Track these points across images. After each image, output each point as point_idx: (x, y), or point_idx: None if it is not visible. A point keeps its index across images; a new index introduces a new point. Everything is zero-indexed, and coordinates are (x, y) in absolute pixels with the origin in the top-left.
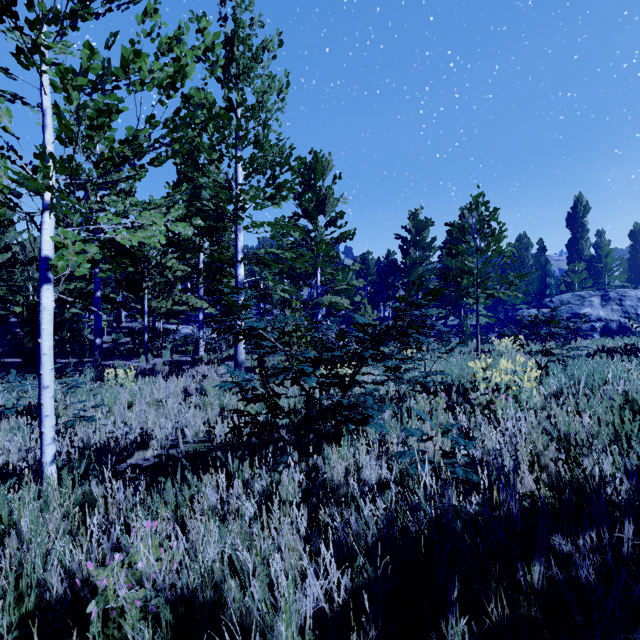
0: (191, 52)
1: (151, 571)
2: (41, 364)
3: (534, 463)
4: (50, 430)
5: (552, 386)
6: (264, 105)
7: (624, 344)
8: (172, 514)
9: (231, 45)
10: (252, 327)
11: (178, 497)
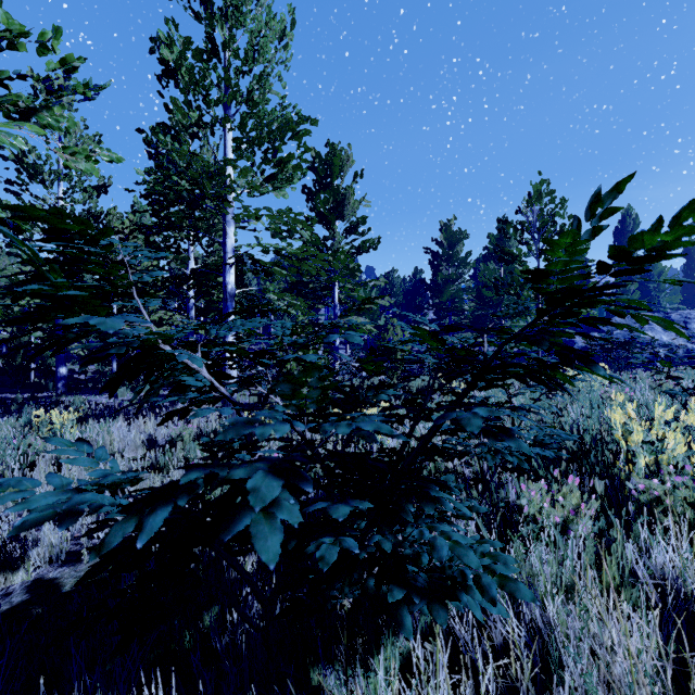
0: None
1: None
2: None
3: None
4: None
5: None
6: (260, 52)
7: None
8: None
9: None
10: (111, 334)
11: None
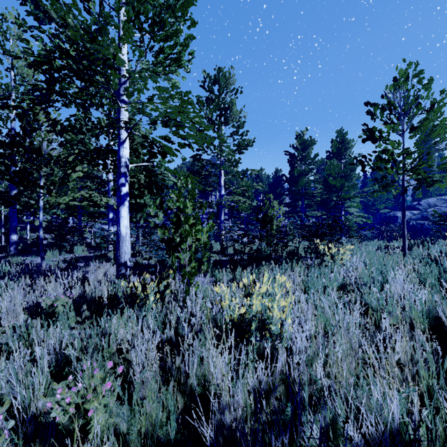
0: None
1: None
2: None
3: None
4: None
5: None
6: None
7: None
8: None
9: None
10: None
11: None
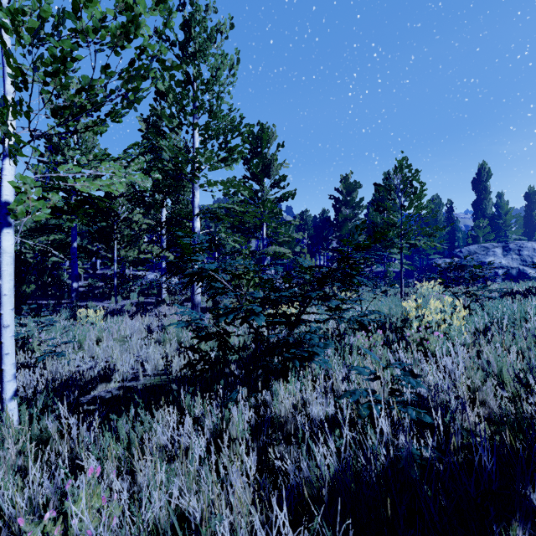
0: (143, 1)
1: (85, 531)
2: (1, 304)
3: (472, 398)
4: (10, 367)
5: (476, 324)
6: (217, 79)
7: (528, 287)
8: (123, 452)
9: (188, 26)
10: (203, 269)
11: (130, 433)
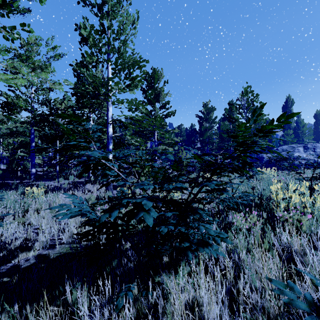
0: None
1: None
2: None
3: None
4: None
5: None
6: (124, 30)
7: None
8: None
9: None
10: (90, 156)
11: None
